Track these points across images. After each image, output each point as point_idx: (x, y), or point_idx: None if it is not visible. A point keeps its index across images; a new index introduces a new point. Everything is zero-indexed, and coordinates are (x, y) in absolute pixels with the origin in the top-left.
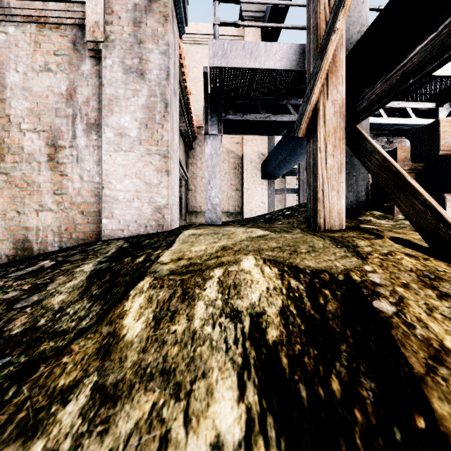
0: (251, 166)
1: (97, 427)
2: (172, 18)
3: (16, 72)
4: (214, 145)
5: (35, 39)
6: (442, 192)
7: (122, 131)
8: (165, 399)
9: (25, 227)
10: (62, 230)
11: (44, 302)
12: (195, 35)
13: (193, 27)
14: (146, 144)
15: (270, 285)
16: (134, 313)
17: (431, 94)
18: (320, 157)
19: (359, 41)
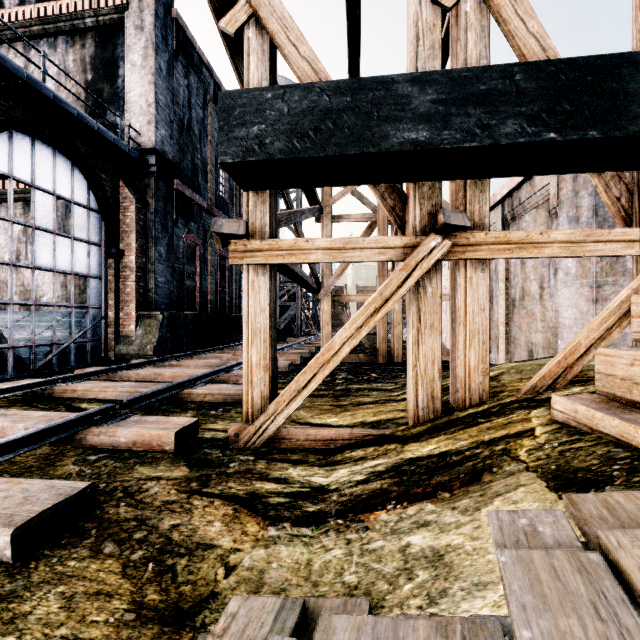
0: None
1: None
2: None
3: None
4: None
5: (534, 218)
6: None
7: (567, 271)
8: None
9: (531, 342)
10: (544, 346)
11: None
12: None
13: None
14: (580, 278)
15: None
16: None
17: None
18: None
19: None
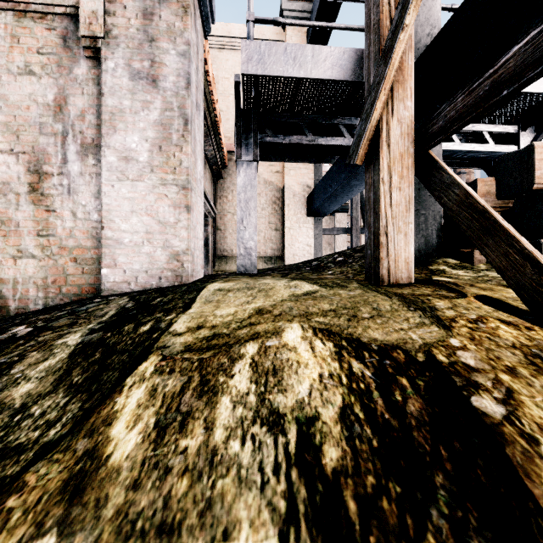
0: (294, 201)
1: None
2: (194, 11)
3: None
4: (248, 174)
5: (12, 31)
6: (537, 236)
7: (128, 154)
8: None
9: None
10: (48, 282)
11: (1, 395)
12: (225, 38)
13: (222, 29)
14: (159, 171)
15: (325, 370)
16: (128, 415)
17: (512, 115)
18: (384, 191)
19: (431, 44)
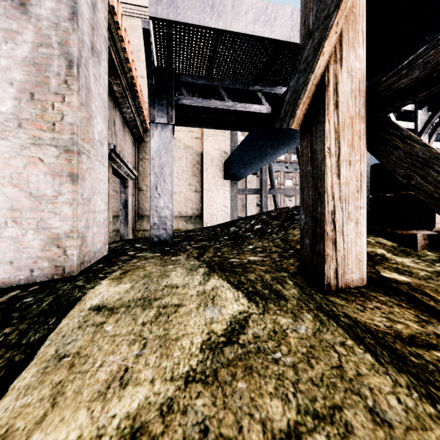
0: (212, 165)
1: None
2: None
3: None
4: (163, 137)
5: None
6: None
7: None
8: None
9: None
10: None
11: None
12: (147, 9)
13: None
14: (31, 126)
15: None
16: None
17: None
18: (331, 164)
19: None
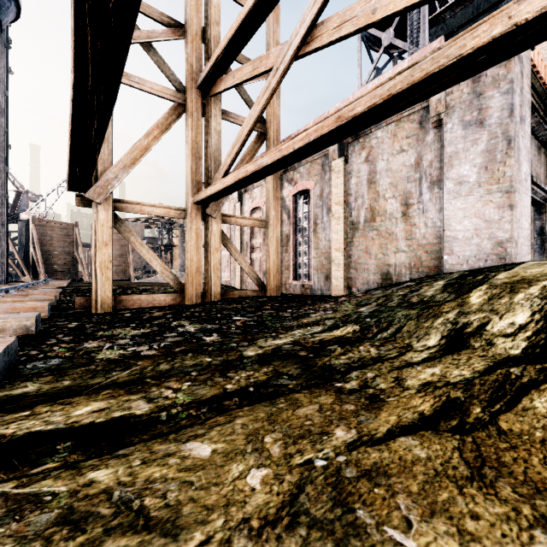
0: None
1: (462, 317)
2: None
3: (382, 161)
4: None
5: (393, 133)
6: None
7: (461, 180)
8: (491, 314)
9: (387, 264)
10: (411, 265)
11: (422, 294)
12: None
13: None
14: (485, 185)
15: None
16: (475, 297)
17: None
18: None
19: None
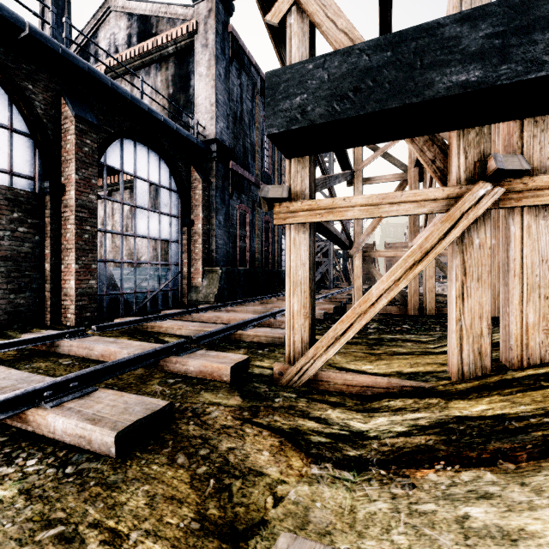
0: None
1: None
2: None
3: None
4: None
5: None
6: None
7: None
8: None
9: None
10: None
11: None
12: None
13: None
14: None
15: None
16: None
17: None
18: None
19: None
